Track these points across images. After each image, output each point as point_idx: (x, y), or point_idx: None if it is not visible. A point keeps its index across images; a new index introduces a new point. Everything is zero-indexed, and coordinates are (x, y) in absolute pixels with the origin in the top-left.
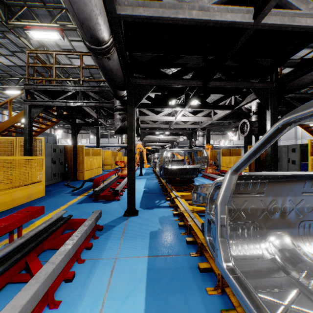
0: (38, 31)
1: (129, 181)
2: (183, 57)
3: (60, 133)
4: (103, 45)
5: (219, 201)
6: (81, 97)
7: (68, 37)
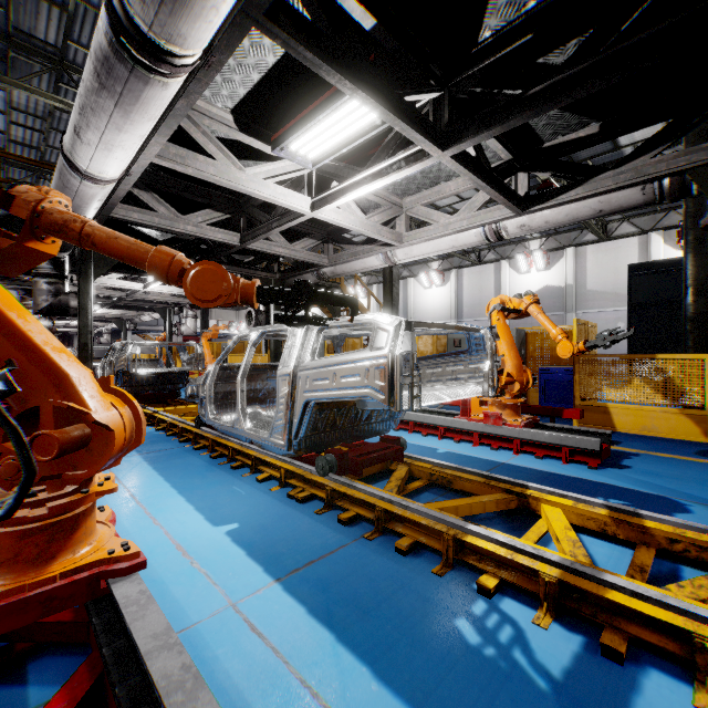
0: None
1: None
2: None
3: None
4: None
5: (209, 382)
6: None
7: None
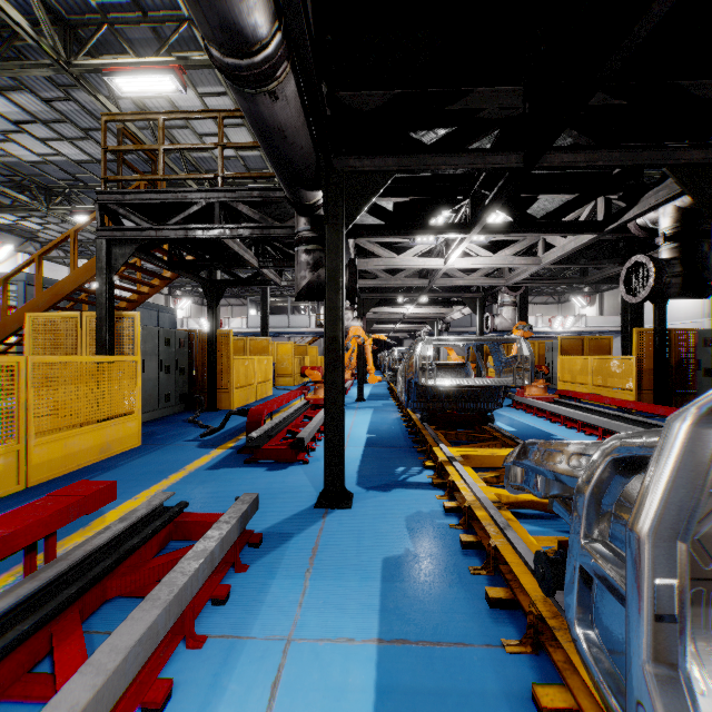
0: (131, 74)
1: (329, 419)
2: (471, 93)
3: (187, 305)
4: (257, 52)
5: (649, 523)
6: (220, 215)
7: (196, 88)
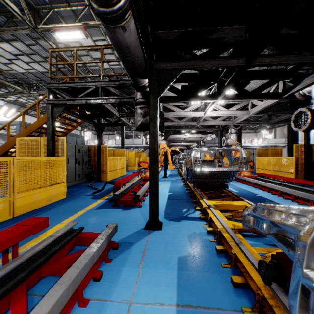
0: (63, 31)
1: (151, 187)
2: (219, 30)
3: (89, 135)
4: (115, 5)
5: None
6: (101, 93)
7: (92, 37)
